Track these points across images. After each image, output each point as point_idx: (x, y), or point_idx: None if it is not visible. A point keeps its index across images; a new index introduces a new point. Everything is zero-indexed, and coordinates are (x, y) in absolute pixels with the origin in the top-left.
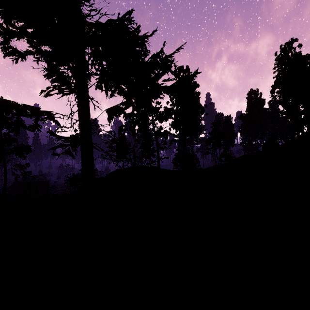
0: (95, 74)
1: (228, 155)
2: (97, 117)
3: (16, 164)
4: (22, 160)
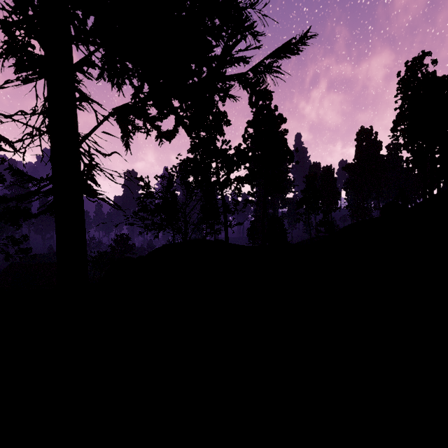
0: (93, 43)
1: (330, 223)
2: (94, 129)
3: (7, 237)
4: (15, 230)
